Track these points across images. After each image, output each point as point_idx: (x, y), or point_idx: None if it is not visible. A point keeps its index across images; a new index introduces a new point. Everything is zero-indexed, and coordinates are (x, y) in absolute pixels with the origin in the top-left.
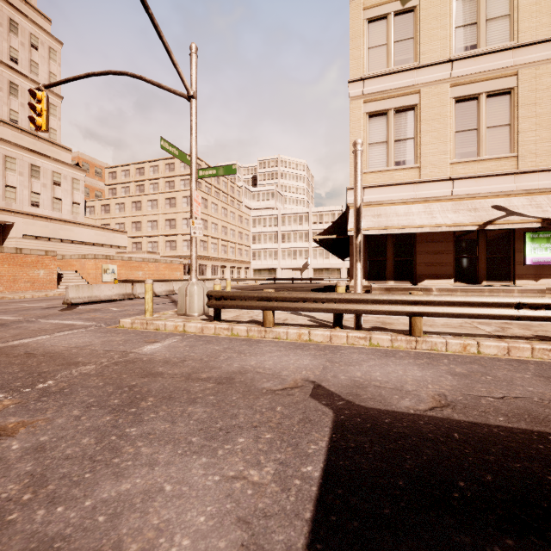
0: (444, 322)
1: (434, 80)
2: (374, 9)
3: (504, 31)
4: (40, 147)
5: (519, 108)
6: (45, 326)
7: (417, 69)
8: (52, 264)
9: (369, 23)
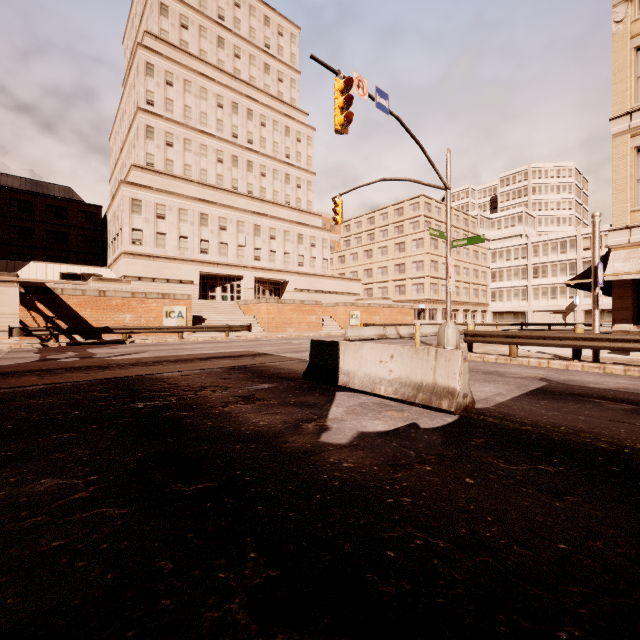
0: None
1: None
2: None
3: None
4: (303, 218)
5: None
6: None
7: None
8: (319, 311)
9: (639, 51)
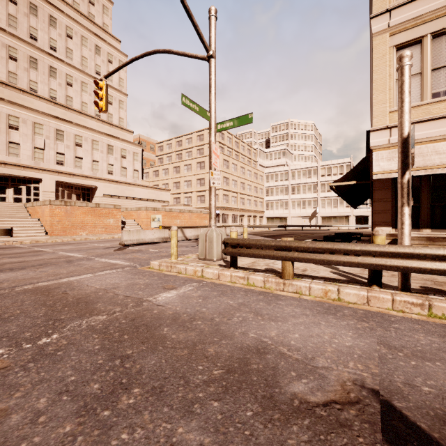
0: None
1: None
2: None
3: None
4: (114, 132)
5: None
6: (95, 264)
7: None
8: (118, 215)
9: None
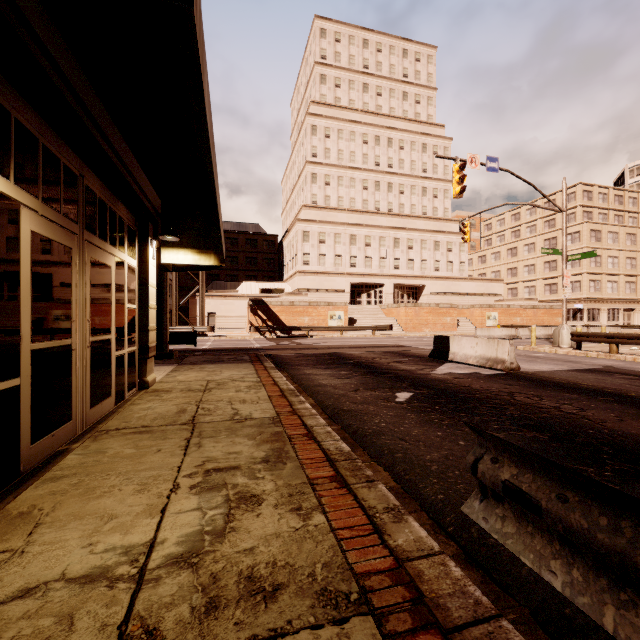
0: None
1: None
2: None
3: None
4: (439, 226)
5: None
6: None
7: None
8: (454, 313)
9: None
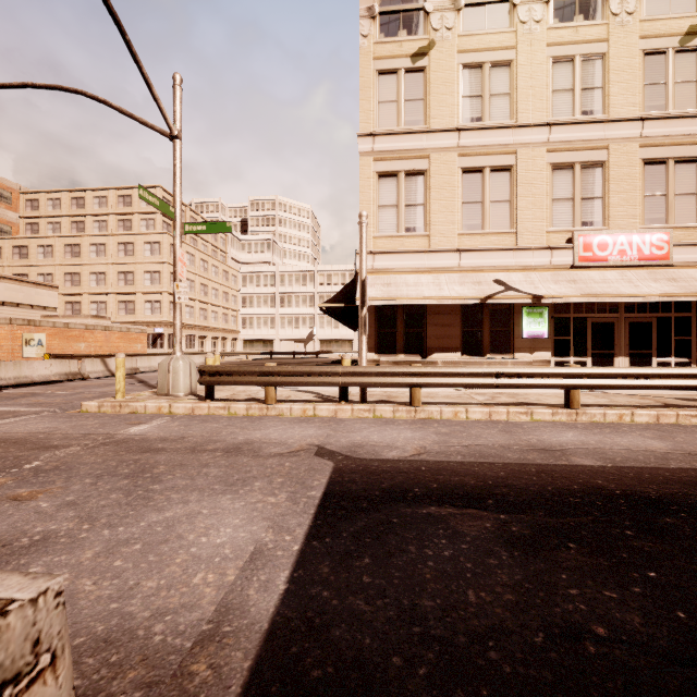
0: (446, 394)
1: (443, 147)
2: (385, 61)
3: (505, 109)
4: None
5: (518, 186)
6: None
7: (427, 133)
8: None
9: (380, 75)
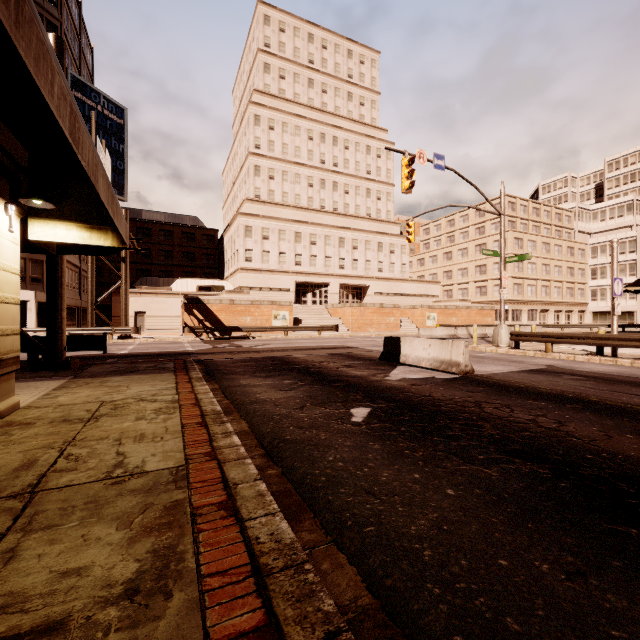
0: None
1: None
2: None
3: None
4: (382, 228)
5: None
6: None
7: None
8: (397, 313)
9: None
